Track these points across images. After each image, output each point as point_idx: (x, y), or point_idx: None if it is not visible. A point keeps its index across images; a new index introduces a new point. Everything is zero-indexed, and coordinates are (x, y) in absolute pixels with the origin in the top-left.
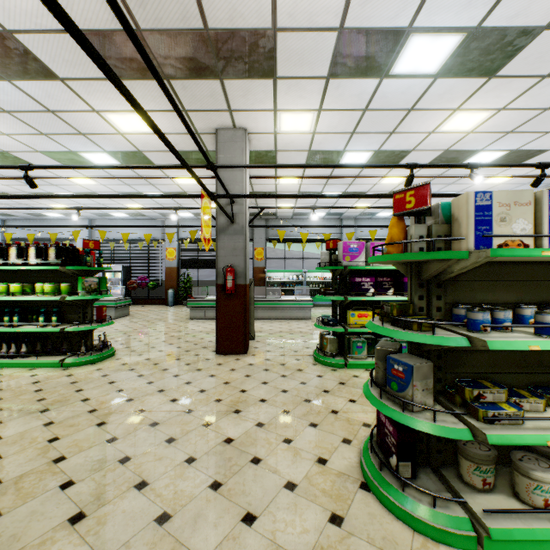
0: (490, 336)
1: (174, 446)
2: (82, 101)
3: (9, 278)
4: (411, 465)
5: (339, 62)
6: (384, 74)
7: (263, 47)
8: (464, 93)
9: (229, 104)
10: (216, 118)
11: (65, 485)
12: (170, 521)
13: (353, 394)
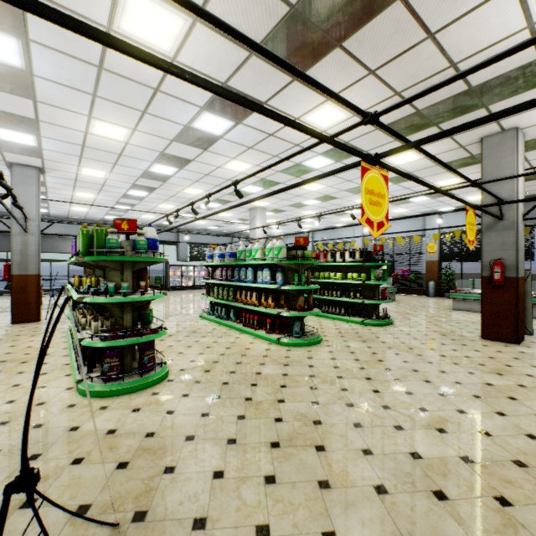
0: None
1: (445, 374)
2: None
3: (333, 270)
4: None
5: None
6: None
7: (529, 72)
8: None
9: None
10: (480, 131)
11: (387, 369)
12: (446, 396)
13: None
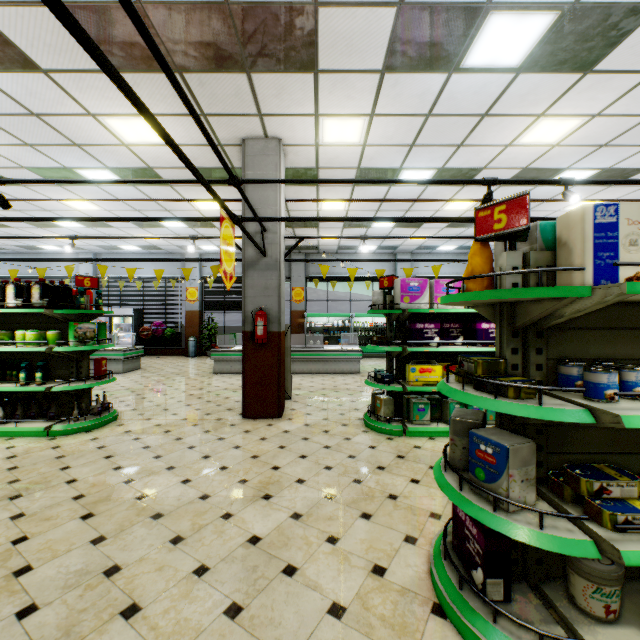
0: (621, 407)
1: (181, 549)
2: (73, 101)
3: None
4: (503, 583)
5: (397, 50)
6: (454, 67)
7: (301, 29)
8: (552, 93)
9: (259, 106)
10: (243, 124)
11: (24, 613)
12: None
13: (416, 472)
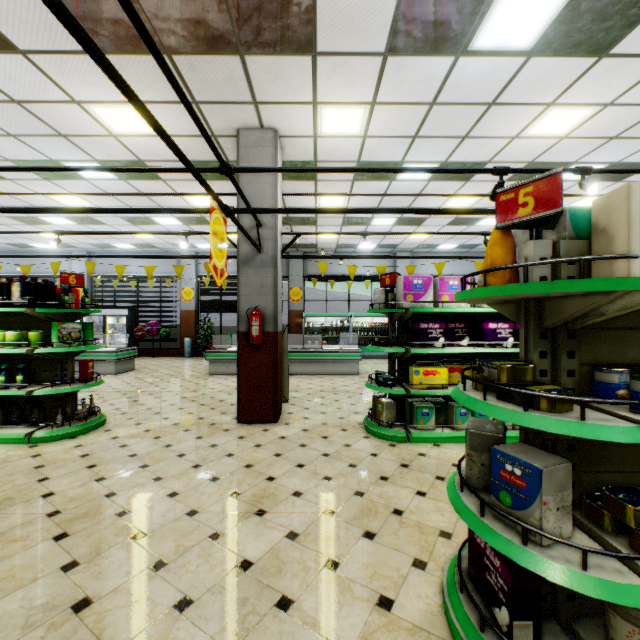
0: None
1: (163, 576)
2: (55, 87)
3: None
4: (532, 626)
5: (401, 29)
6: (461, 49)
7: (298, 4)
8: (563, 80)
9: (254, 93)
10: (237, 113)
11: None
12: None
13: (421, 483)
